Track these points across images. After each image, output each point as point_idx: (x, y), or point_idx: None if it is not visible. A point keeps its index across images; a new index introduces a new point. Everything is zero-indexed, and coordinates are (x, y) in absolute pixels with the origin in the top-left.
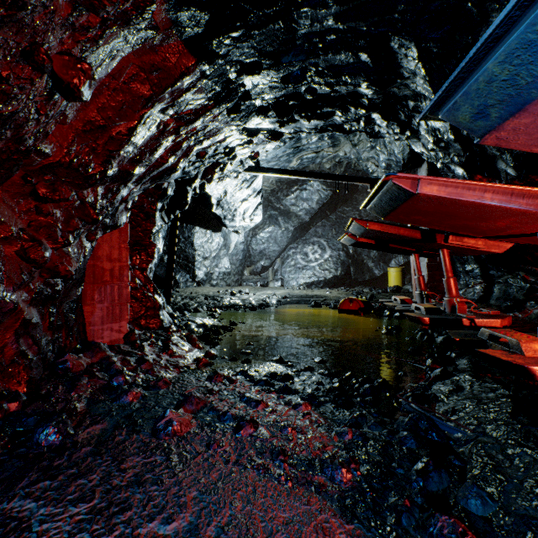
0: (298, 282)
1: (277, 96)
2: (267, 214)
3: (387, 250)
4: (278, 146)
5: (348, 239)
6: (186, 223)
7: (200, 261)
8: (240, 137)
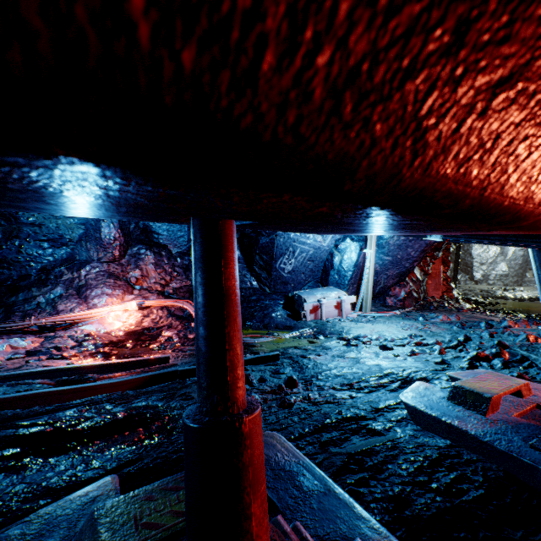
0: None
1: None
2: None
3: None
4: None
5: None
6: None
7: (477, 266)
8: None
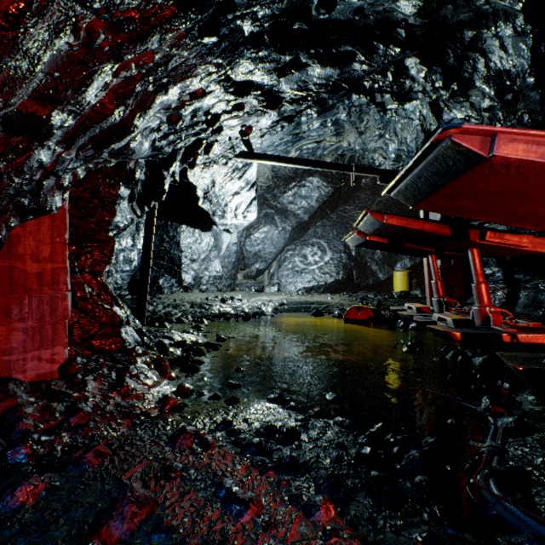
0: (296, 287)
1: (276, 11)
2: (263, 213)
3: (400, 251)
4: (275, 131)
5: (356, 238)
6: (171, 220)
7: (187, 263)
8: (226, 97)
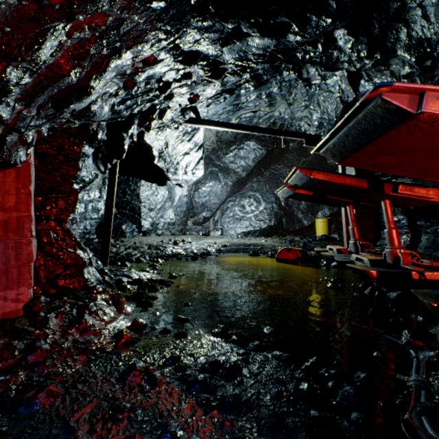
0: (236, 232)
1: None
2: (209, 171)
3: (323, 202)
4: (219, 102)
5: (286, 191)
6: (132, 176)
7: (146, 212)
8: (176, 66)
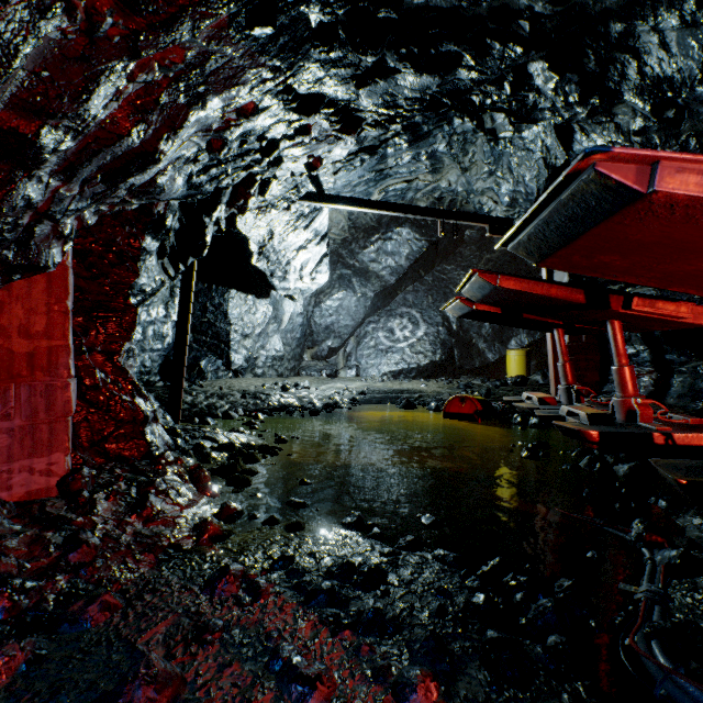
0: (380, 371)
1: None
2: (337, 274)
3: (516, 324)
4: (353, 167)
5: (459, 307)
6: (216, 283)
7: (238, 339)
8: (287, 116)
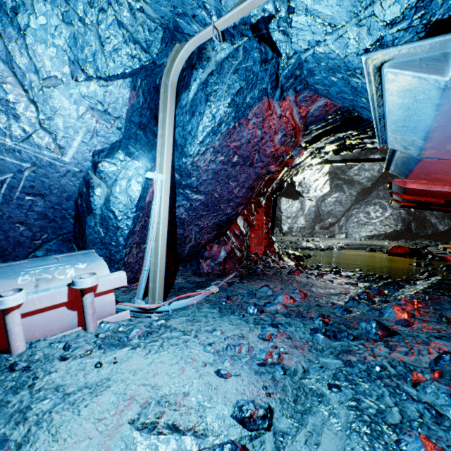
0: (359, 235)
1: (333, 148)
2: (333, 184)
3: (433, 210)
4: None
5: (395, 203)
6: None
7: (284, 219)
8: None
